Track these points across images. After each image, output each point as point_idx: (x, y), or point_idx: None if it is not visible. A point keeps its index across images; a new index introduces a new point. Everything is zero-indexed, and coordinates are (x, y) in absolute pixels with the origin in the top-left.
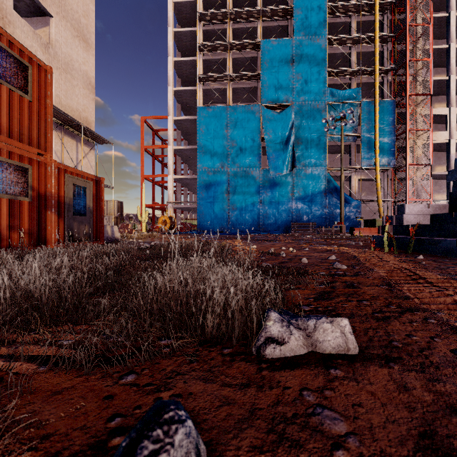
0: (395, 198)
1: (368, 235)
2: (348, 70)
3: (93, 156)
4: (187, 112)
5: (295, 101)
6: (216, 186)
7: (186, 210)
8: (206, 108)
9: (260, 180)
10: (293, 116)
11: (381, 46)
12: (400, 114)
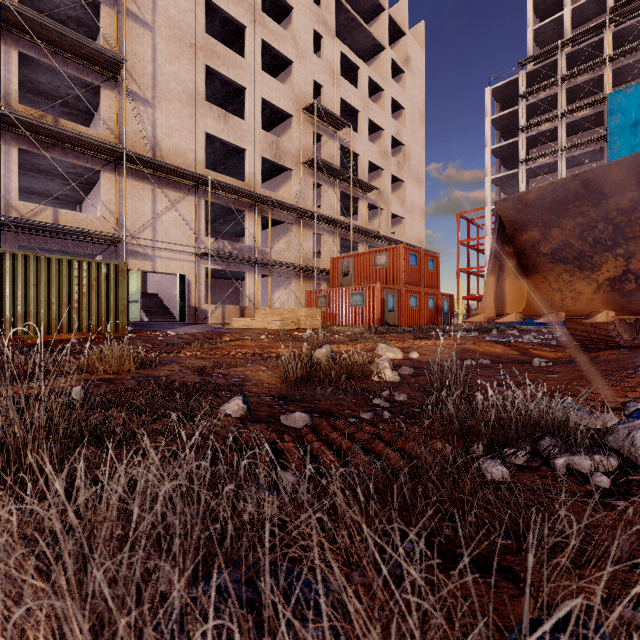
0: None
1: None
2: None
3: None
4: (507, 191)
5: None
6: None
7: None
8: None
9: None
10: None
11: None
12: None
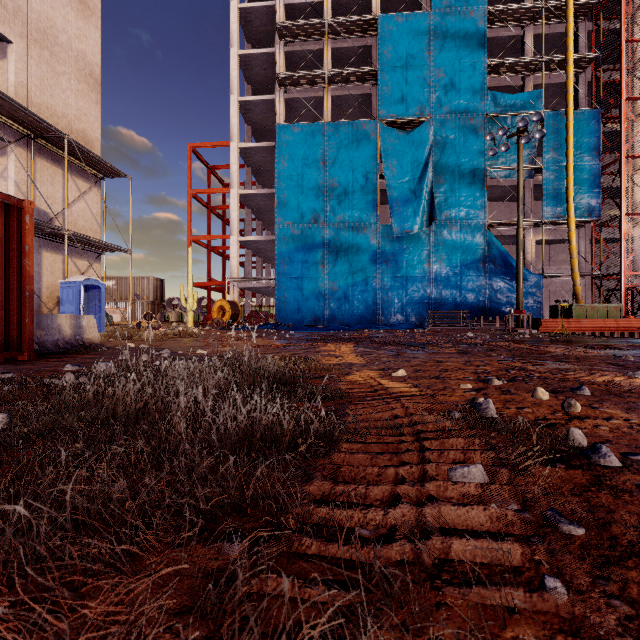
0: (600, 271)
1: (566, 331)
2: (522, 61)
3: (98, 199)
4: (261, 140)
5: (434, 113)
6: (306, 251)
7: (259, 291)
8: (289, 126)
9: (377, 242)
10: (432, 138)
11: (574, 24)
12: (605, 135)
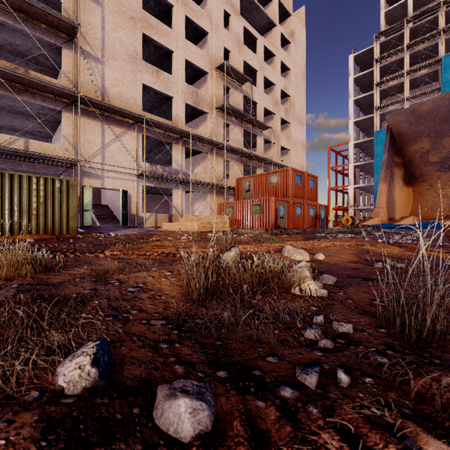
0: None
1: None
2: None
3: None
4: (365, 130)
5: None
6: None
7: (364, 210)
8: (382, 131)
9: None
10: None
11: None
12: None
